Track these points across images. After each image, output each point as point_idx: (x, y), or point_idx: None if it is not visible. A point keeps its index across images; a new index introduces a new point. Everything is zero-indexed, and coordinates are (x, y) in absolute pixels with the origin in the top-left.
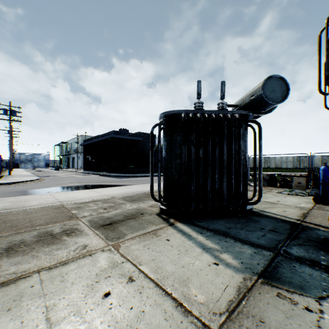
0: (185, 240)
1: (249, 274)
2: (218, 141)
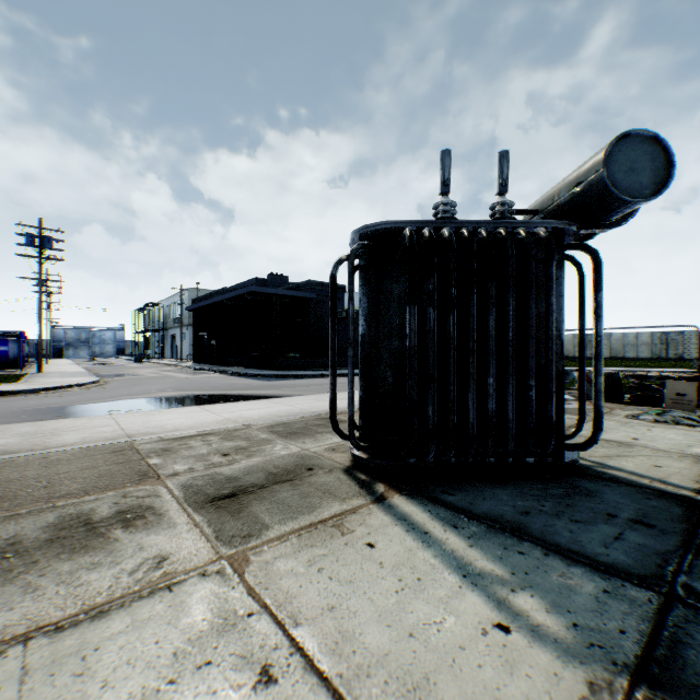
0: (416, 548)
1: (602, 670)
2: (494, 294)
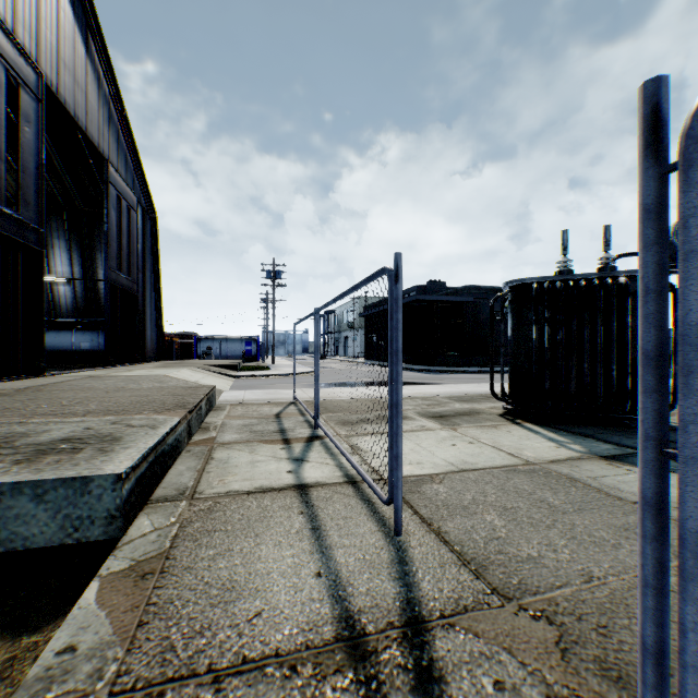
0: (530, 434)
1: (588, 455)
2: (588, 318)
